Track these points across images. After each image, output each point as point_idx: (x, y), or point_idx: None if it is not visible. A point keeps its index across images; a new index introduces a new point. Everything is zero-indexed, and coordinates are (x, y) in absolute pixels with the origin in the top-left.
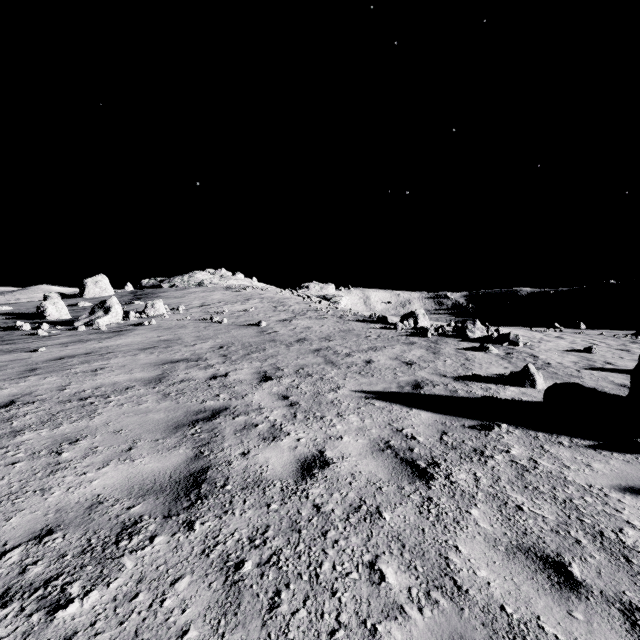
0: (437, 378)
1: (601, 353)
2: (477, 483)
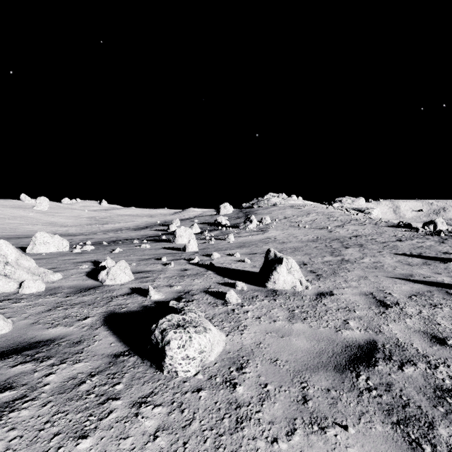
0: (433, 252)
1: None
2: (428, 268)
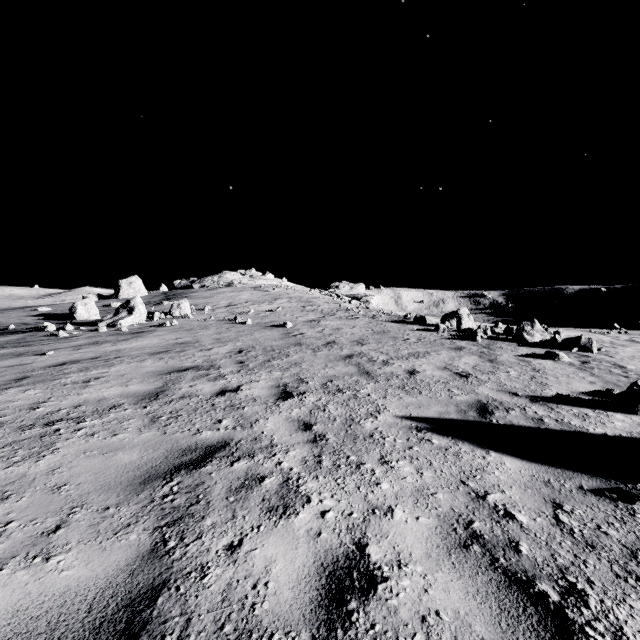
0: (507, 398)
1: None
2: None
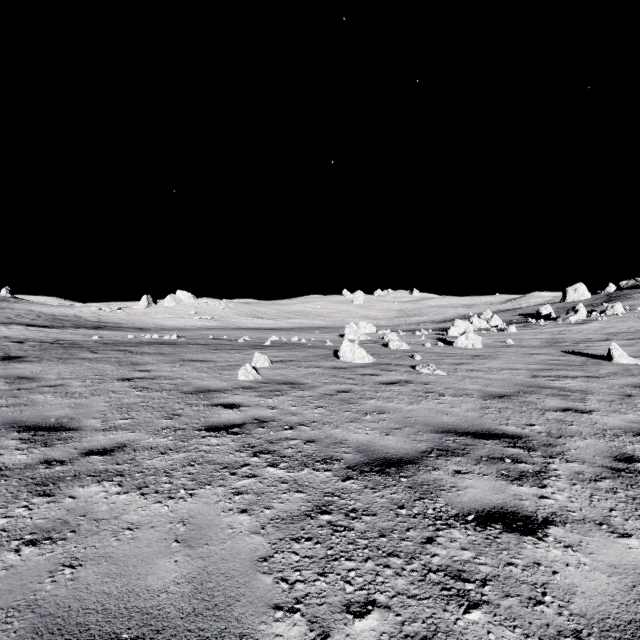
0: None
1: None
2: None
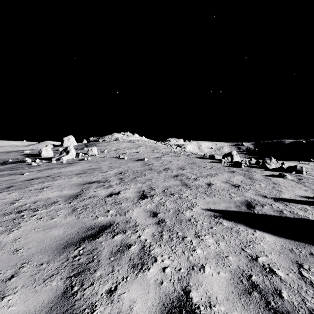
0: (261, 198)
1: None
2: None
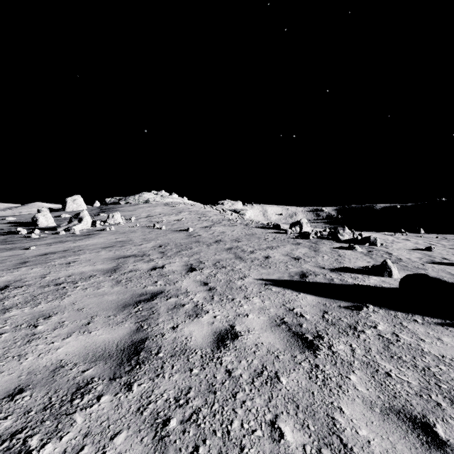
0: (318, 269)
1: (438, 251)
2: (353, 353)
